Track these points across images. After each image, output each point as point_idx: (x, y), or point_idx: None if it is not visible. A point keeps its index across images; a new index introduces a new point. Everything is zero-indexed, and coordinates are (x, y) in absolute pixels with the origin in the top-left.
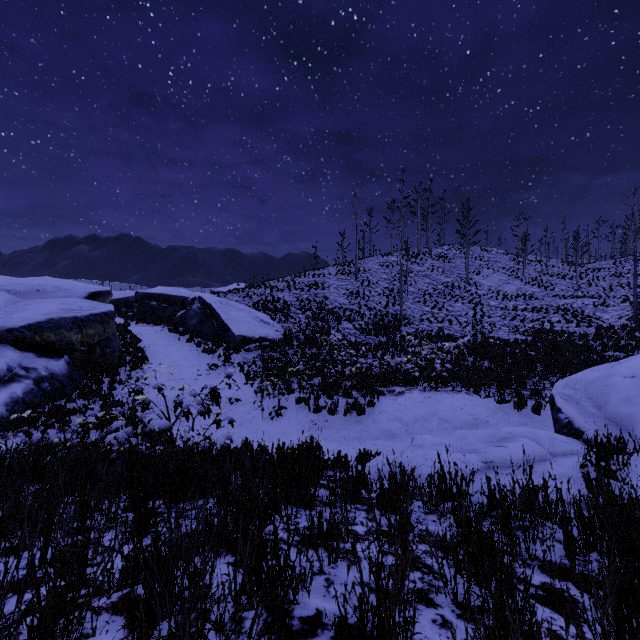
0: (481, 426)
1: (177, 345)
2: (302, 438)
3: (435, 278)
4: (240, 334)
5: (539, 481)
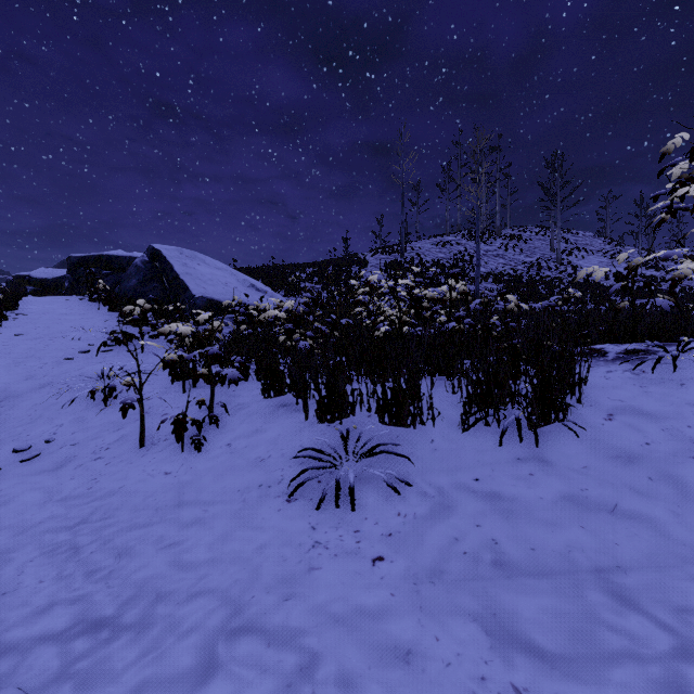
0: None
1: (87, 314)
2: (240, 548)
3: (512, 258)
4: (204, 295)
5: None
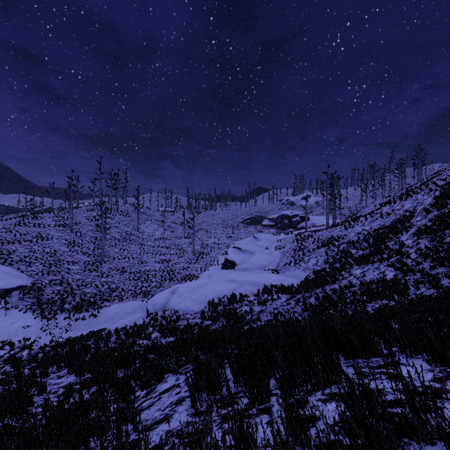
0: (136, 311)
1: None
2: (73, 332)
3: (121, 228)
4: (3, 287)
5: (138, 323)
